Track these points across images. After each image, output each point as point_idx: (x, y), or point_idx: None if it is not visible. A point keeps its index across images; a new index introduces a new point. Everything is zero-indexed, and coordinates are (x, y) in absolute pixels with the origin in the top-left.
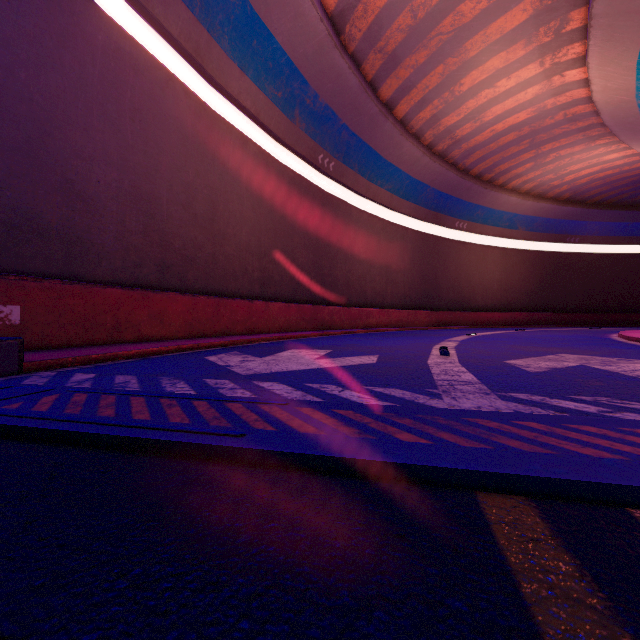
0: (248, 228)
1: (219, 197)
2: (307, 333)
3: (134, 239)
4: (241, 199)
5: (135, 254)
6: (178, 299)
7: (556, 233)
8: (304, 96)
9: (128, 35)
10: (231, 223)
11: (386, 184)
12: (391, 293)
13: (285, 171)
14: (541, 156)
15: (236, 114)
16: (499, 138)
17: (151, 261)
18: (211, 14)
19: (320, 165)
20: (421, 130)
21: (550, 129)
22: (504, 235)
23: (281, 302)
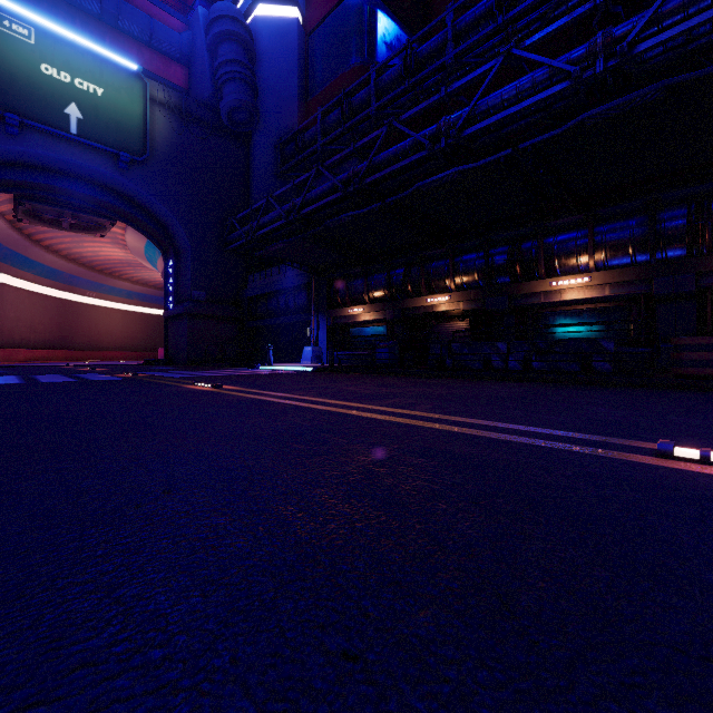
0: None
1: None
2: None
3: None
4: None
5: None
6: None
7: (160, 304)
8: None
9: None
10: None
11: (32, 270)
12: (35, 339)
13: None
14: (138, 270)
15: None
16: (111, 260)
17: None
18: None
19: None
20: (60, 250)
21: (137, 264)
22: (125, 302)
23: None
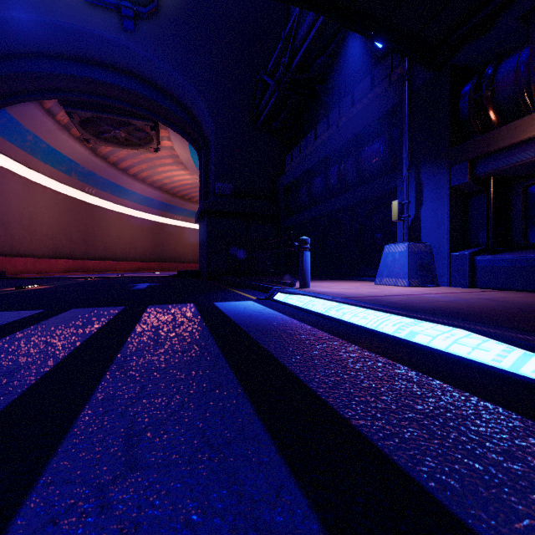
0: (47, 226)
1: (33, 215)
2: (79, 273)
3: (2, 238)
4: (44, 214)
5: (3, 243)
6: (21, 259)
7: None
8: (77, 168)
9: (1, 166)
10: (39, 225)
11: (129, 198)
12: (133, 253)
13: (66, 197)
14: None
15: (41, 176)
16: (185, 186)
17: (8, 245)
18: (34, 151)
19: (87, 192)
20: (144, 178)
21: None
22: None
23: (65, 259)
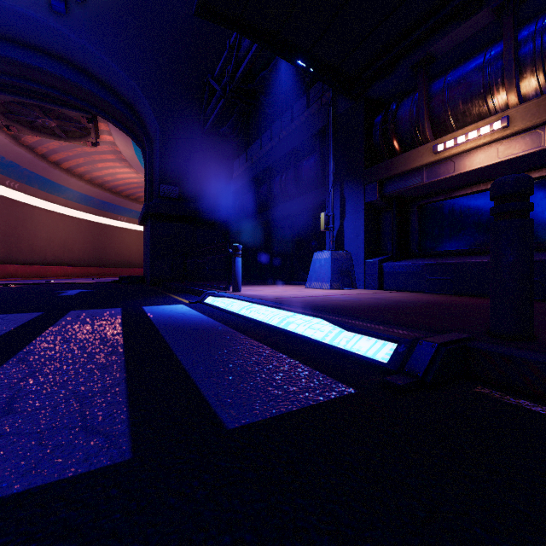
0: None
1: None
2: None
3: None
4: None
5: None
6: None
7: None
8: None
9: None
10: None
11: (62, 195)
12: (68, 257)
13: None
14: None
15: None
16: (130, 184)
17: None
18: None
19: (8, 186)
20: (82, 174)
21: None
22: None
23: None
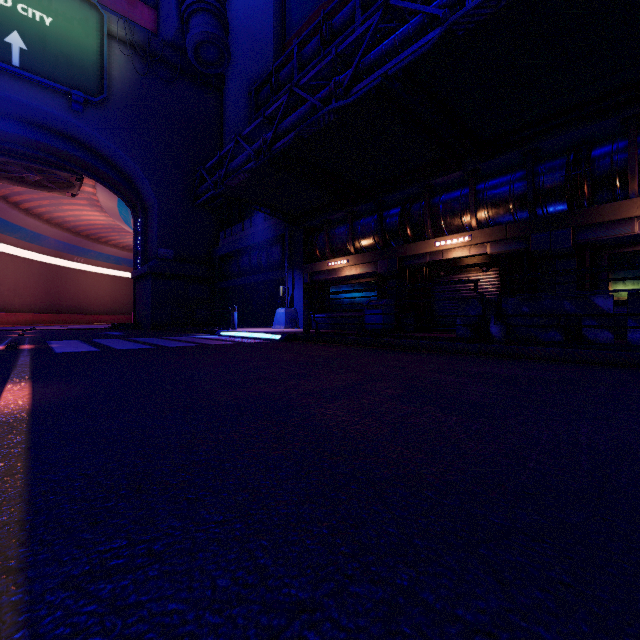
0: None
1: None
2: None
3: None
4: None
5: None
6: None
7: None
8: None
9: None
10: None
11: (14, 234)
12: (19, 302)
13: None
14: (123, 235)
15: None
16: (94, 225)
17: None
18: None
19: None
20: (41, 214)
21: (120, 229)
22: (113, 268)
23: None
